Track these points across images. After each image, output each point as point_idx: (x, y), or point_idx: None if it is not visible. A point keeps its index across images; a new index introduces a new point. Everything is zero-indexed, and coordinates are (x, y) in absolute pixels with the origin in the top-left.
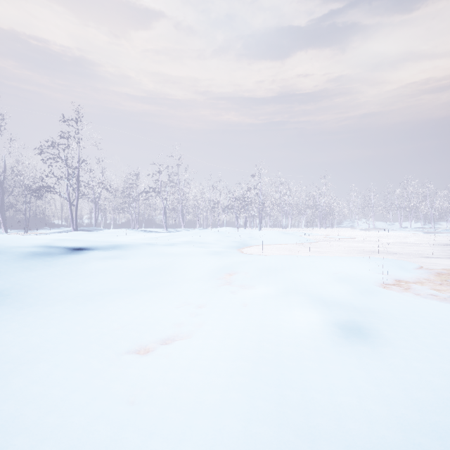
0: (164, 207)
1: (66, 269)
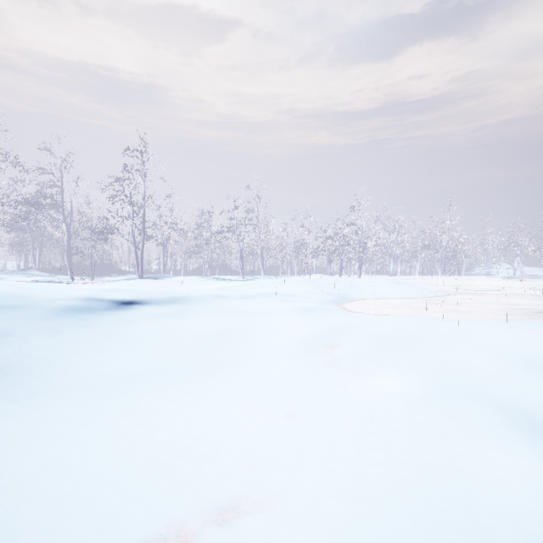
0: (240, 249)
1: (102, 333)
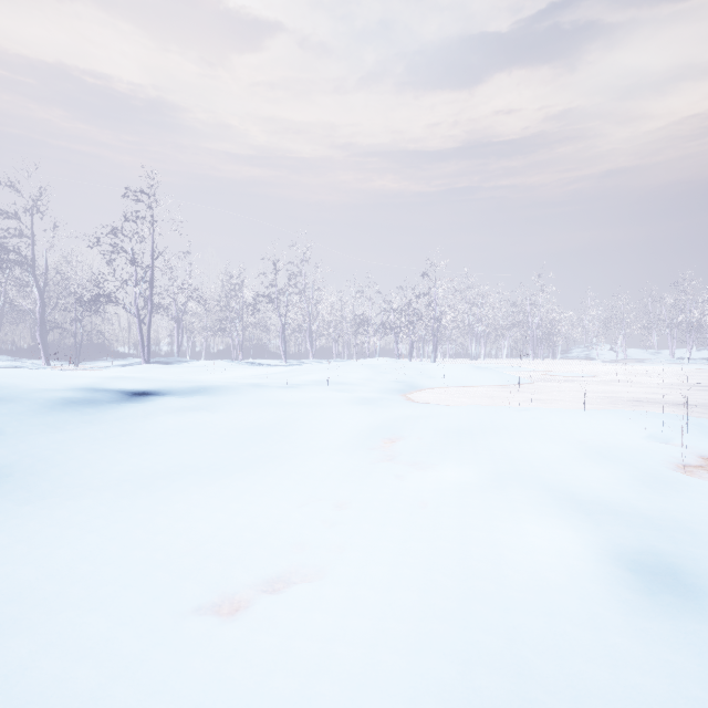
0: (282, 325)
1: (115, 429)
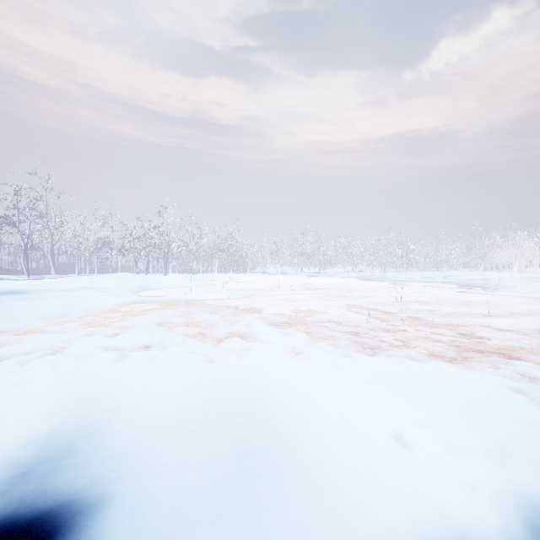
0: (24, 245)
1: None
